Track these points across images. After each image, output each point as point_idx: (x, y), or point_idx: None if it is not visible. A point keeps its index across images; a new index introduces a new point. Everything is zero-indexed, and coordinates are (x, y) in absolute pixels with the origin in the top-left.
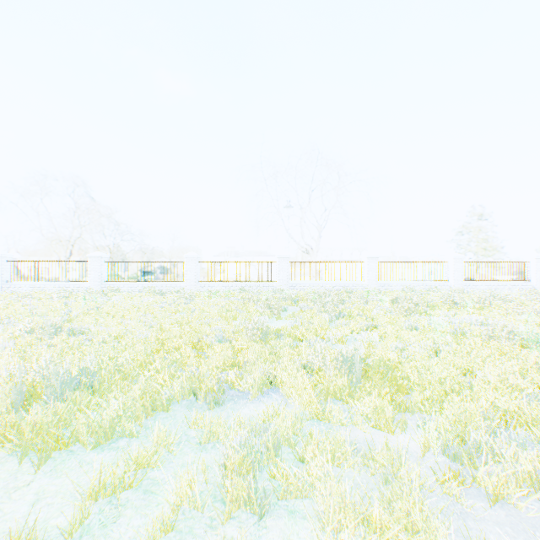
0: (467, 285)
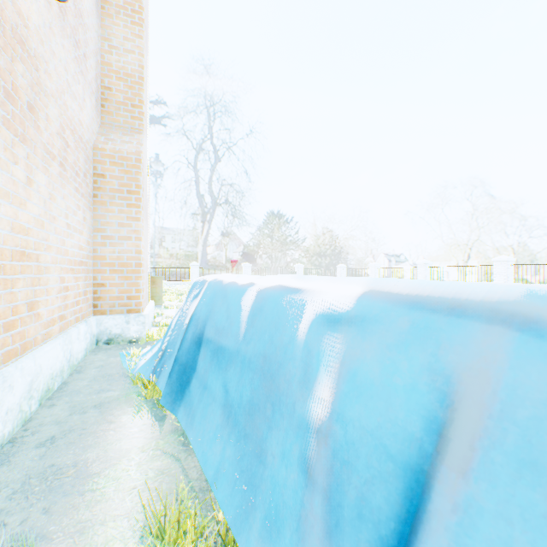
0: None
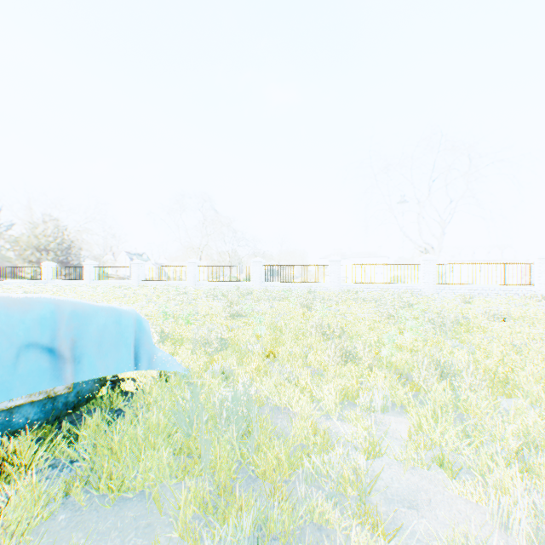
0: (442, 289)
